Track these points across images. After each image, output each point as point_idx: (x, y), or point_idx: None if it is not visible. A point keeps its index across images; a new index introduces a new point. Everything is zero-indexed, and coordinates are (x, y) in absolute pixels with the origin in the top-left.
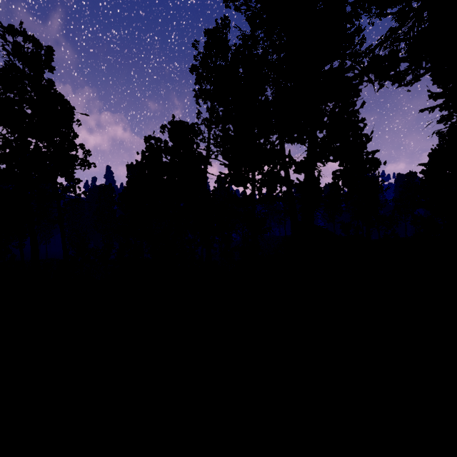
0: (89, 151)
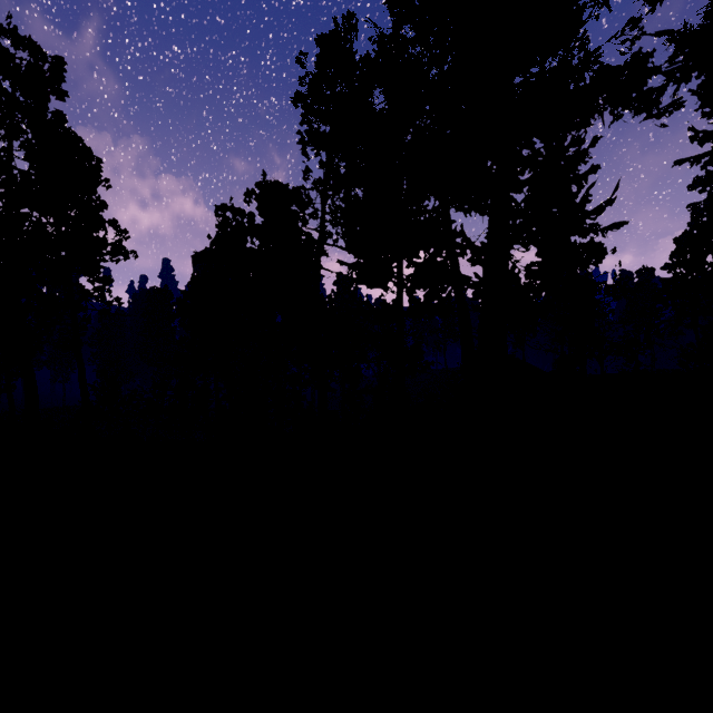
0: (126, 232)
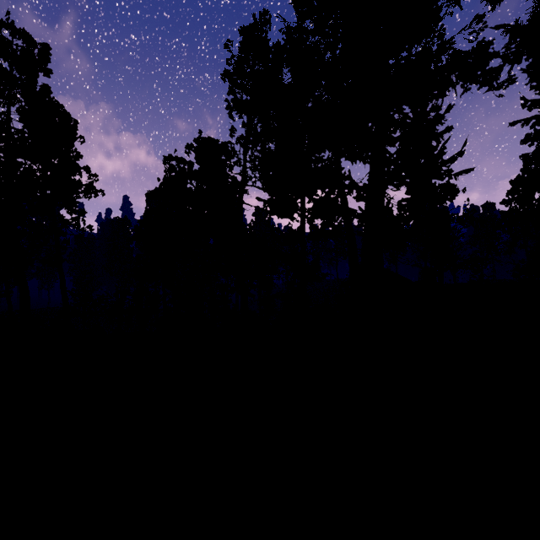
0: (96, 176)
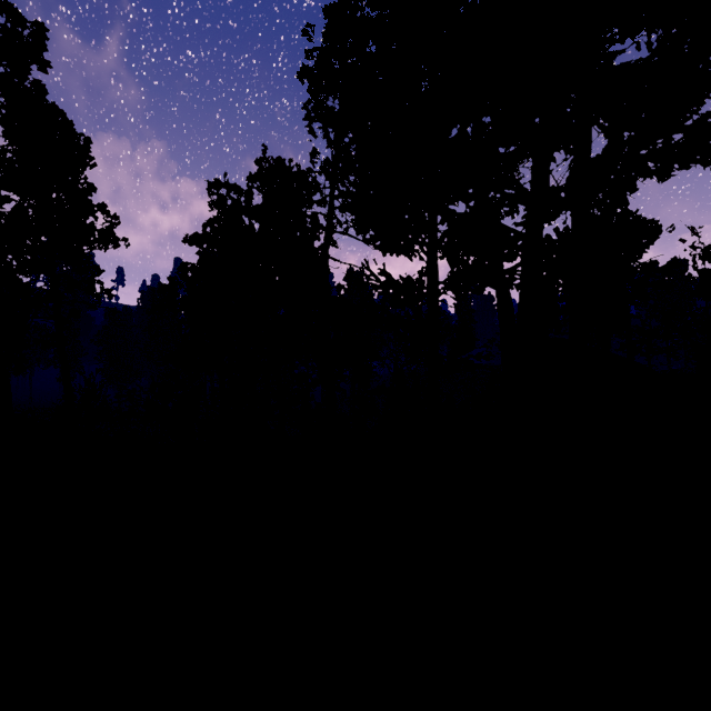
0: (116, 217)
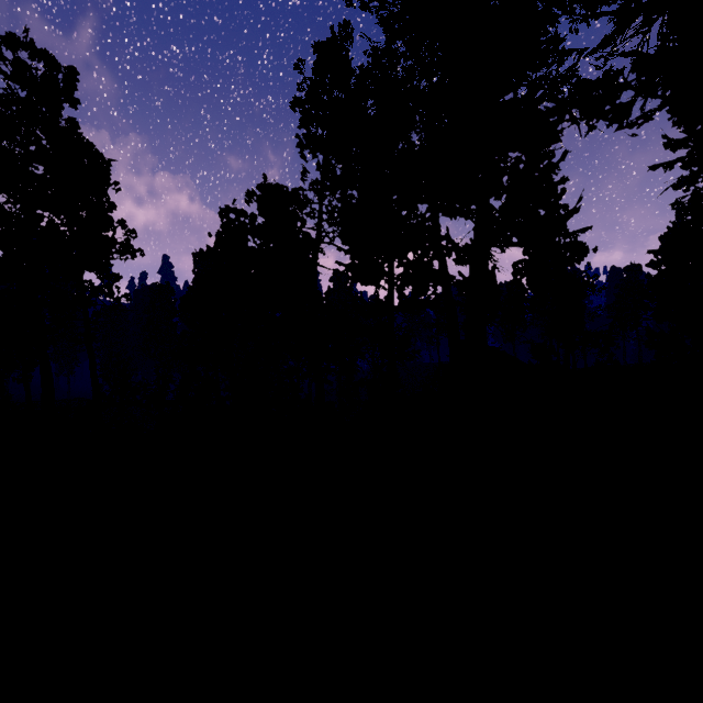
0: (134, 231)
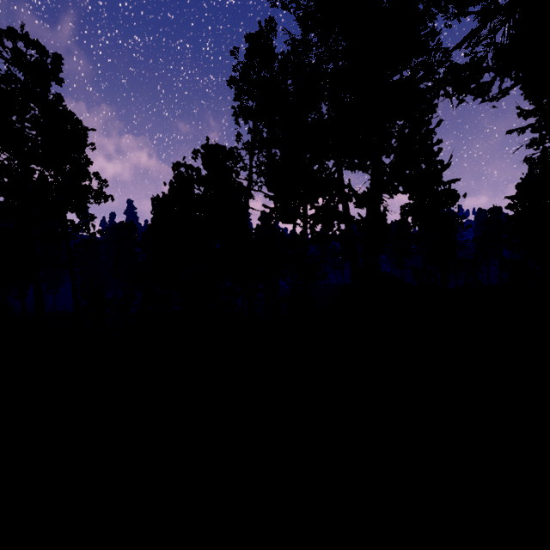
0: (106, 181)
